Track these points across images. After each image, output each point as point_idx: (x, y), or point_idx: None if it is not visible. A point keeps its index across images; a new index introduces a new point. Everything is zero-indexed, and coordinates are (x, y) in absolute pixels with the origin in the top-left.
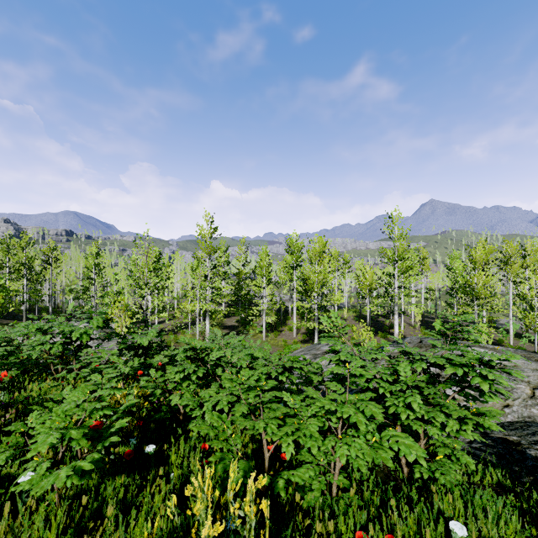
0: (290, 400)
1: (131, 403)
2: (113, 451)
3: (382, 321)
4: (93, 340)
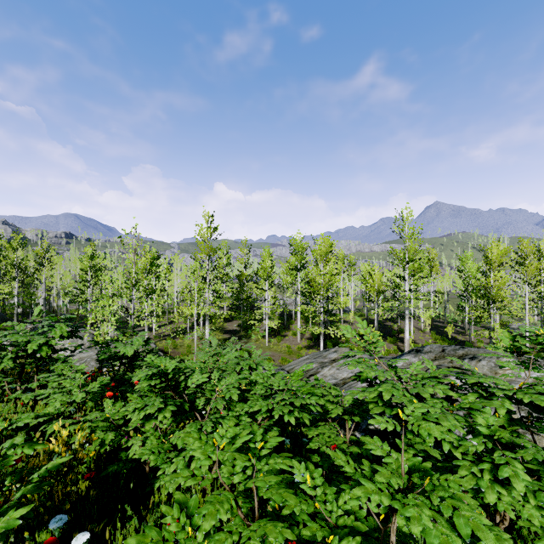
0: (305, 478)
1: (56, 463)
2: (28, 538)
3: (390, 325)
4: (57, 352)
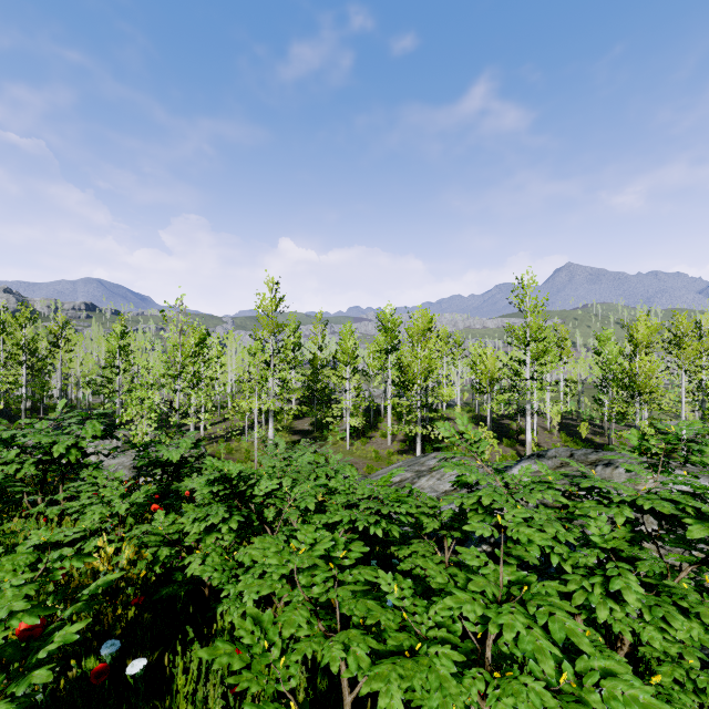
0: (392, 589)
1: (107, 579)
2: (74, 666)
3: (507, 424)
4: (88, 456)
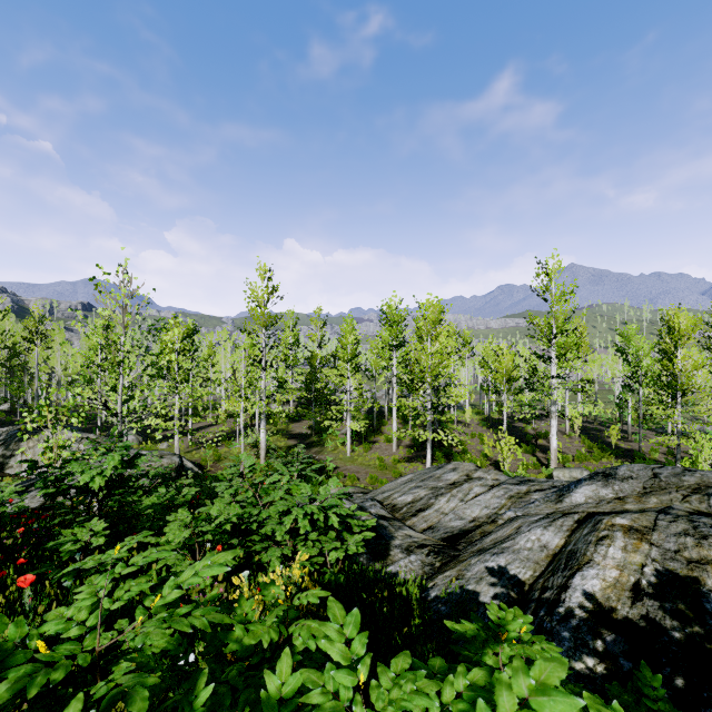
0: None
1: None
2: None
3: (522, 427)
4: None
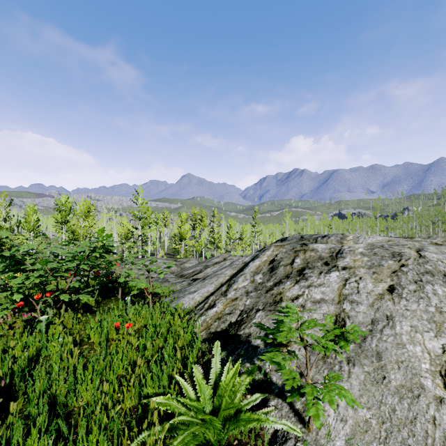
0: None
1: None
2: None
3: None
4: None
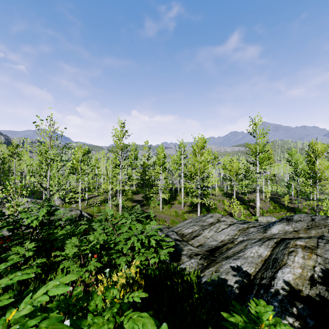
0: None
1: None
2: None
3: (242, 197)
4: None
